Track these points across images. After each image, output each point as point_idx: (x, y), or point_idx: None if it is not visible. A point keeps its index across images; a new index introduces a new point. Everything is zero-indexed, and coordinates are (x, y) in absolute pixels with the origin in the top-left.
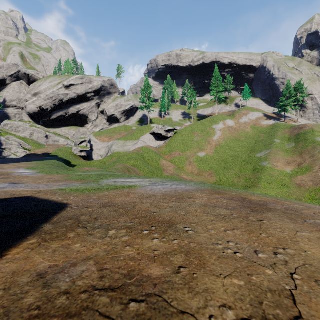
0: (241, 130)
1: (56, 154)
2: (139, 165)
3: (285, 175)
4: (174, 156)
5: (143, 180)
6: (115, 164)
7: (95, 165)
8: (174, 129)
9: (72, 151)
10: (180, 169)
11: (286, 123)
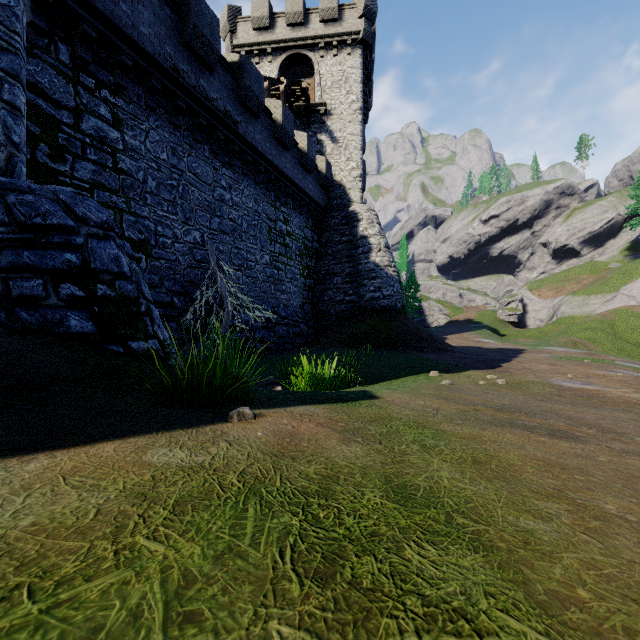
0: None
1: (479, 321)
2: (598, 339)
3: None
4: None
5: (562, 348)
6: (559, 336)
7: (531, 335)
8: None
9: (497, 316)
10: None
11: None
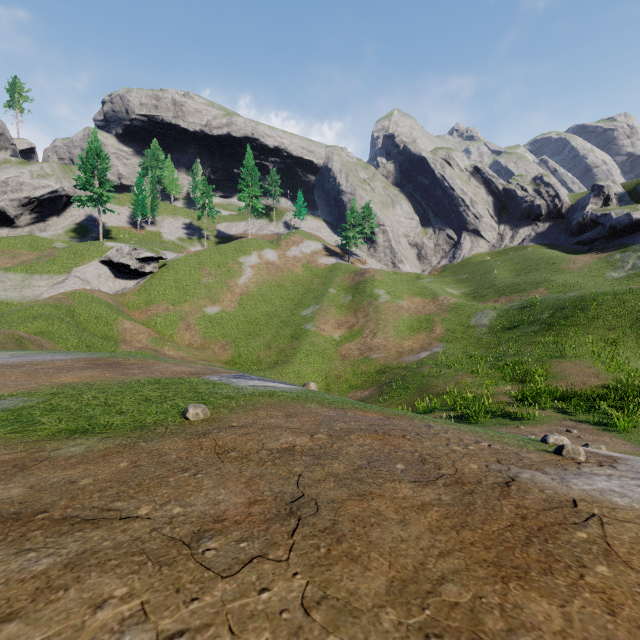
0: (287, 269)
1: None
2: (57, 332)
3: (331, 343)
4: (155, 313)
5: (3, 353)
6: None
7: None
8: (159, 258)
9: None
10: (166, 338)
11: (351, 264)
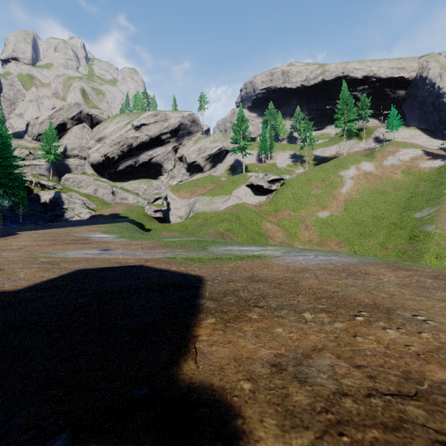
0: (385, 177)
1: (126, 215)
2: (235, 230)
3: None
4: (281, 217)
5: (265, 248)
6: (202, 228)
7: (175, 229)
8: (281, 179)
9: (145, 211)
10: (292, 235)
11: None
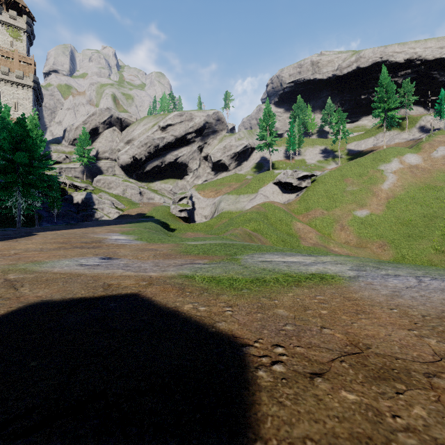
0: (436, 170)
1: (152, 215)
2: (263, 230)
3: None
4: (313, 217)
5: (319, 259)
6: (228, 228)
7: (199, 229)
8: (311, 175)
9: (170, 211)
10: (325, 236)
11: None
